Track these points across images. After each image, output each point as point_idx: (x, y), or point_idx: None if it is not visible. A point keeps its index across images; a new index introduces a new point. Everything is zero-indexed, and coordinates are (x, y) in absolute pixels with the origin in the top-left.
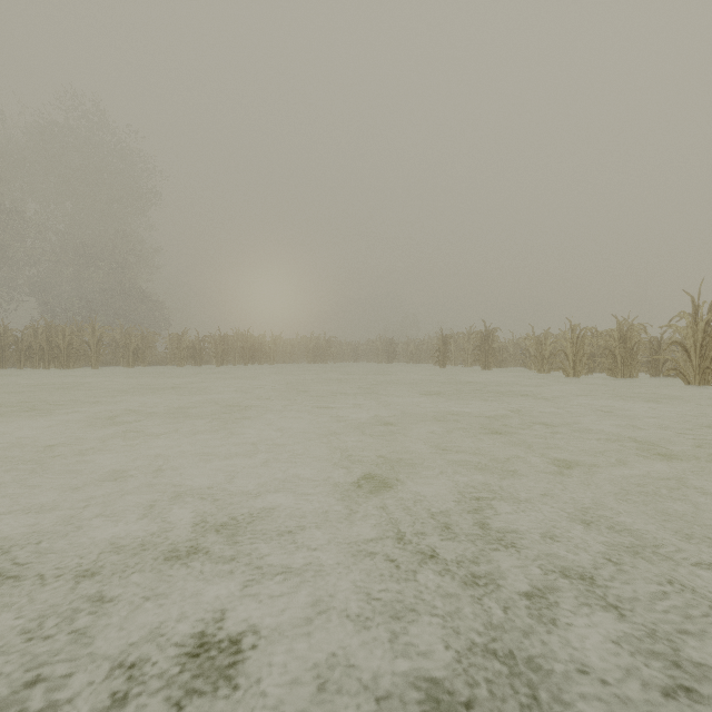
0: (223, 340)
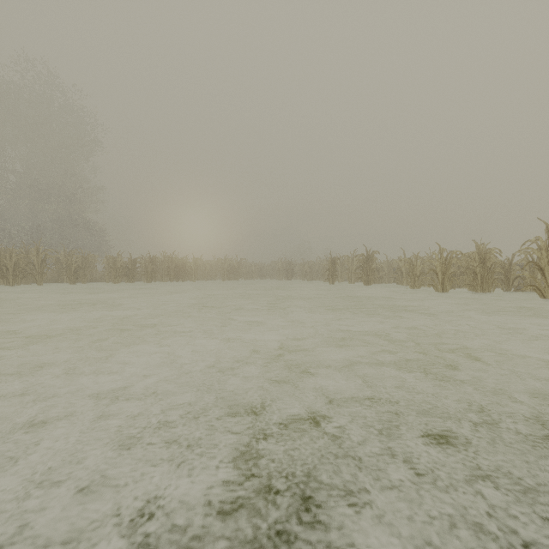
0: (152, 262)
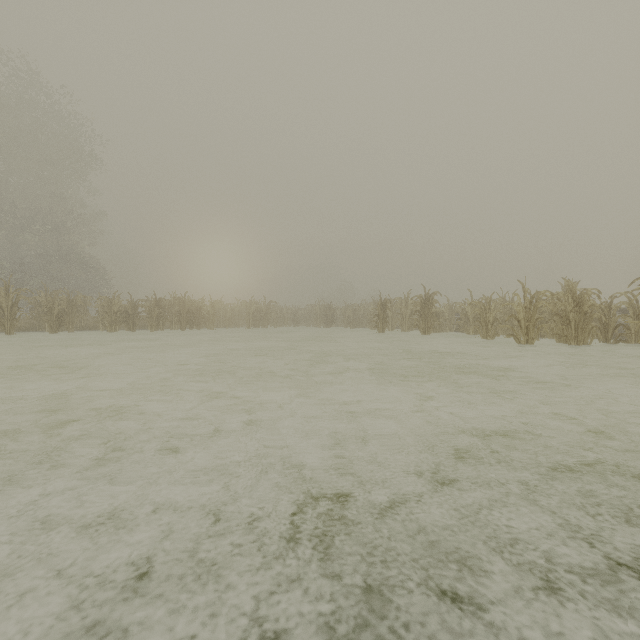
0: (158, 305)
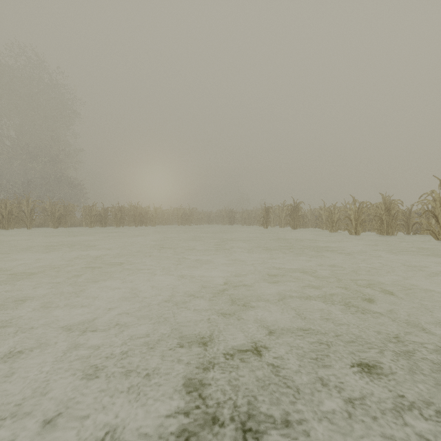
0: (120, 210)
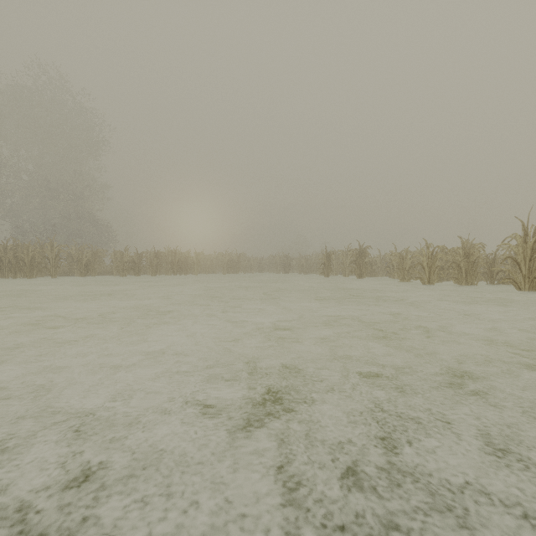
0: (156, 256)
